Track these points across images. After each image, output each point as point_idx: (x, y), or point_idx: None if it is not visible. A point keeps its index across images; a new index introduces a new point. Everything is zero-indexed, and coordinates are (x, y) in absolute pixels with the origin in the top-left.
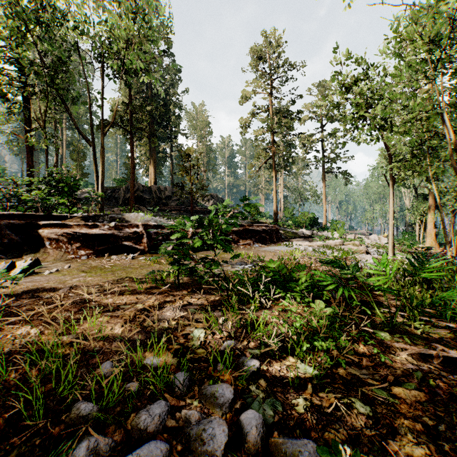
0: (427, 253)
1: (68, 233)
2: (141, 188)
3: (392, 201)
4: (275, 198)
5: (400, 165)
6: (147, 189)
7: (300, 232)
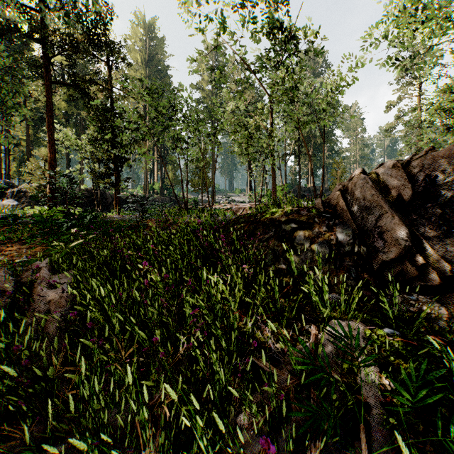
0: None
1: None
2: (303, 189)
3: None
4: None
5: None
6: (307, 189)
7: None
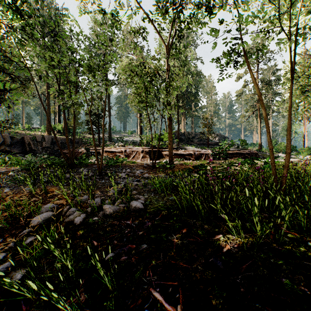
0: None
1: None
2: (180, 133)
3: None
4: (259, 135)
5: None
6: (182, 134)
7: (275, 155)
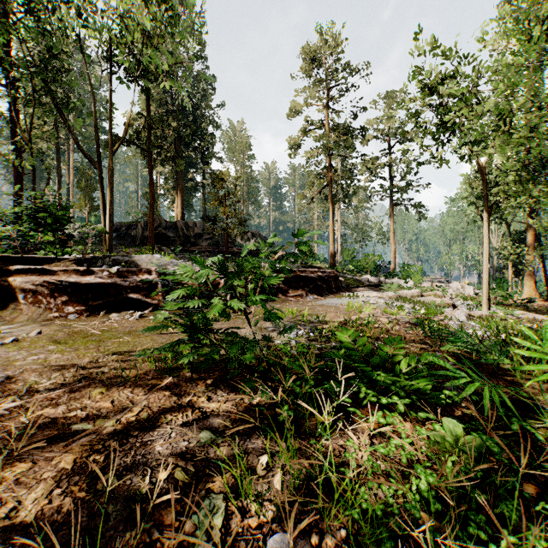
0: (528, 307)
1: (50, 282)
2: (164, 223)
3: (487, 239)
4: (332, 237)
5: (509, 189)
6: (171, 225)
7: (364, 279)
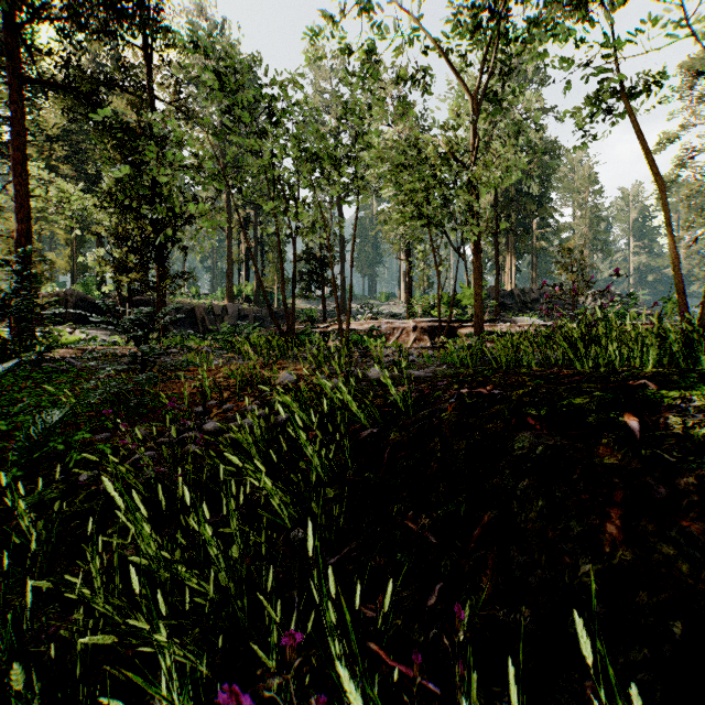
0: None
1: None
2: (501, 292)
3: None
4: None
5: None
6: (508, 293)
7: None
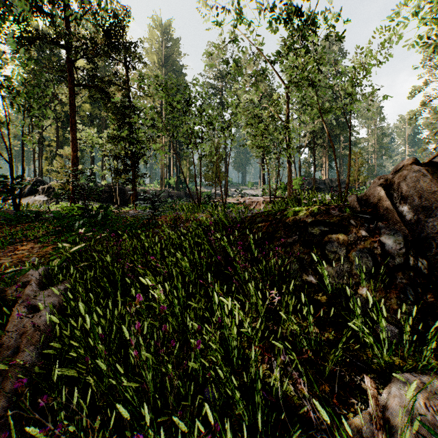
0: None
1: None
2: (318, 181)
3: None
4: None
5: None
6: (322, 182)
7: None
